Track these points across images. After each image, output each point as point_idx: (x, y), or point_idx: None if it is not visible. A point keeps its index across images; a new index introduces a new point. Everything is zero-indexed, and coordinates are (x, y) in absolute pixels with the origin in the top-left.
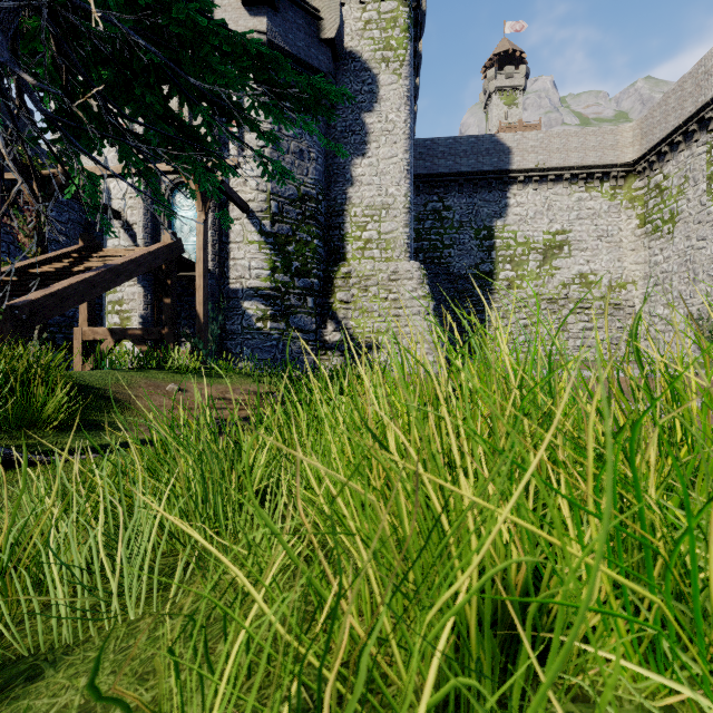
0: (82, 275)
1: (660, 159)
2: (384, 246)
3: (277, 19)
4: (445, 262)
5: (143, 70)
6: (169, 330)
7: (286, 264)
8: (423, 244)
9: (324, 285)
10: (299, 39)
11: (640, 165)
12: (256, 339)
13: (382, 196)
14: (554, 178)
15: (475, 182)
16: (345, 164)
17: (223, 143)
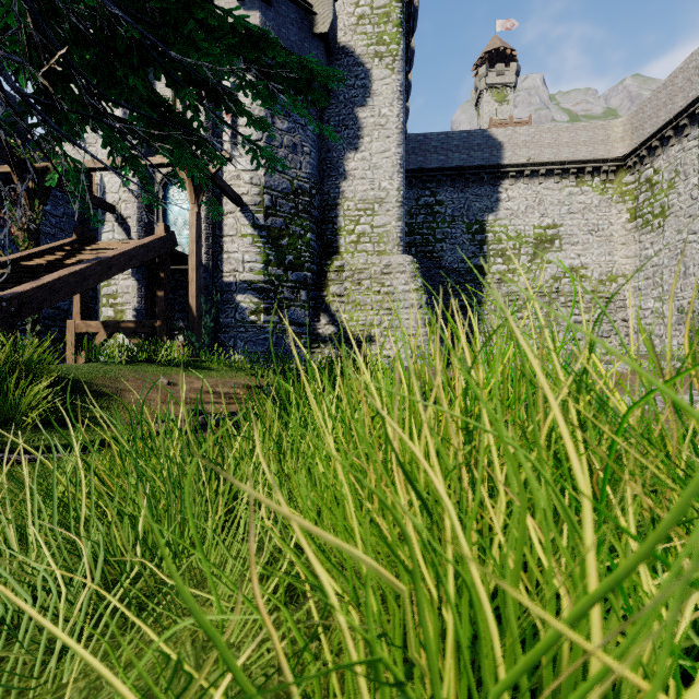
0: (73, 268)
1: (650, 154)
2: (377, 240)
3: (271, 13)
4: (437, 256)
5: (127, 52)
6: (162, 323)
7: (280, 257)
8: (416, 238)
9: (317, 279)
10: (292, 33)
11: (630, 160)
12: (250, 332)
13: (375, 190)
14: (545, 173)
15: (467, 176)
16: (339, 158)
17: (216, 137)
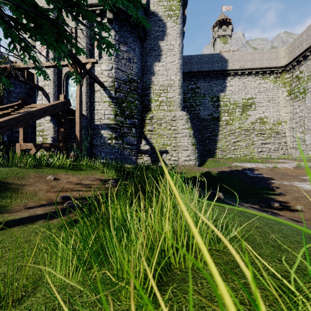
0: (12, 116)
1: (298, 64)
2: (169, 104)
3: None
4: (197, 112)
5: None
6: (63, 144)
7: (122, 112)
8: (187, 104)
9: (140, 123)
10: None
11: (288, 67)
12: (107, 148)
13: (168, 80)
14: (247, 73)
15: (211, 75)
16: (151, 65)
17: (91, 54)
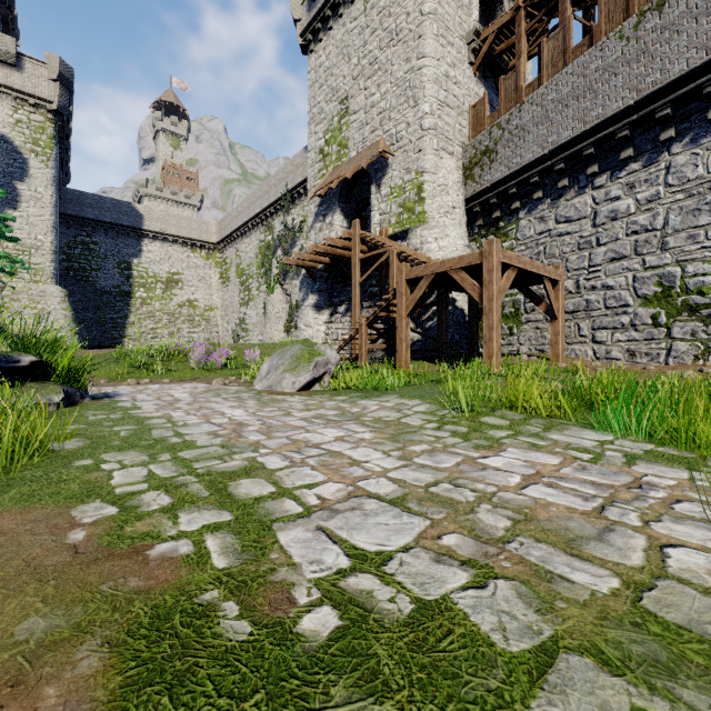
0: None
1: (226, 247)
2: (34, 273)
3: None
4: (93, 280)
5: None
6: None
7: None
8: (74, 265)
9: None
10: None
11: (219, 246)
12: None
13: (32, 240)
14: (173, 240)
15: (117, 230)
16: None
17: None
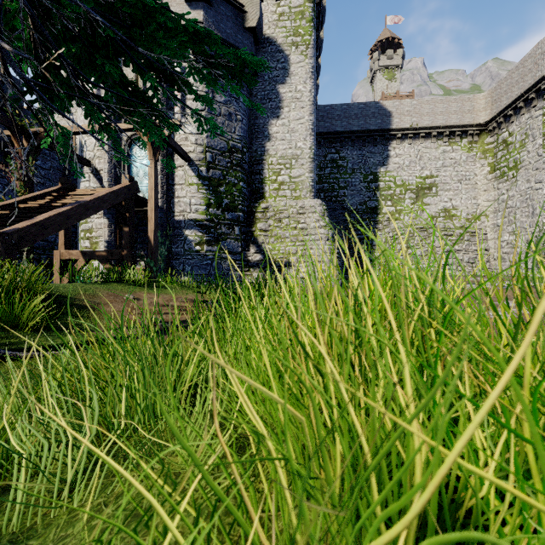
0: (59, 209)
1: (506, 121)
2: (294, 187)
3: (212, 12)
4: (340, 200)
5: (103, 45)
6: (128, 252)
7: (218, 201)
8: (324, 186)
9: (248, 217)
10: (228, 27)
11: (490, 125)
12: (195, 259)
13: (292, 149)
14: (424, 135)
15: (363, 138)
16: (264, 124)
17: (169, 107)
